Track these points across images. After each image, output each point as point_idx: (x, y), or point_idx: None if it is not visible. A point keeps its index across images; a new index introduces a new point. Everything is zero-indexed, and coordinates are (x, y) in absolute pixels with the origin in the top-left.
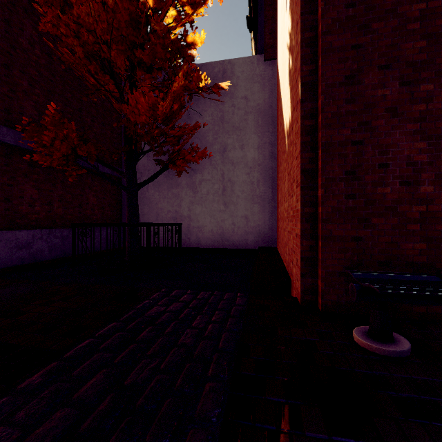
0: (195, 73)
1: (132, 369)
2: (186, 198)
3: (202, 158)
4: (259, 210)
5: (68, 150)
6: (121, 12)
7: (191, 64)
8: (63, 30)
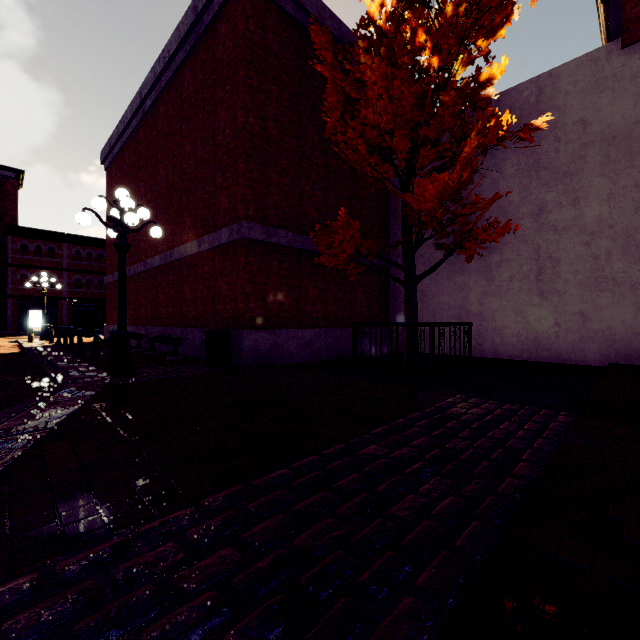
0: (491, 118)
1: (448, 441)
2: (475, 288)
3: (503, 234)
4: (610, 303)
5: (352, 250)
6: (406, 98)
7: (486, 111)
8: (349, 135)
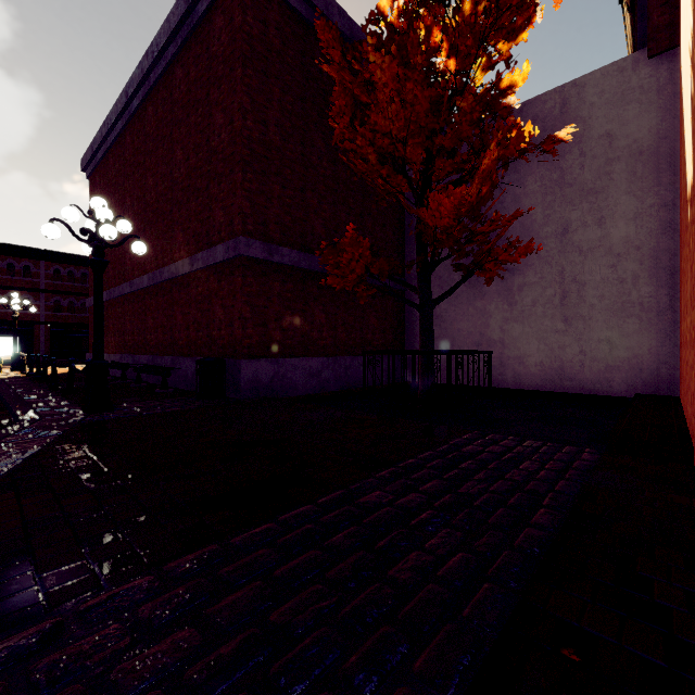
0: (512, 129)
1: (461, 484)
2: (496, 313)
3: (525, 255)
4: (637, 329)
5: (361, 270)
6: (420, 102)
7: (507, 120)
8: (359, 143)
